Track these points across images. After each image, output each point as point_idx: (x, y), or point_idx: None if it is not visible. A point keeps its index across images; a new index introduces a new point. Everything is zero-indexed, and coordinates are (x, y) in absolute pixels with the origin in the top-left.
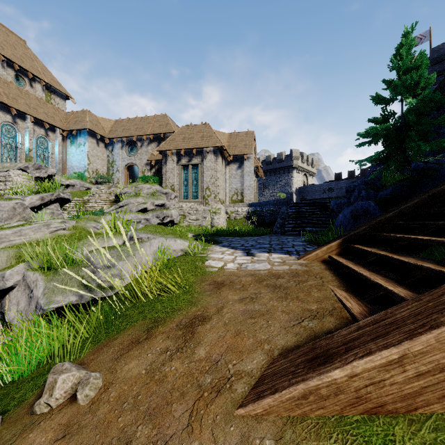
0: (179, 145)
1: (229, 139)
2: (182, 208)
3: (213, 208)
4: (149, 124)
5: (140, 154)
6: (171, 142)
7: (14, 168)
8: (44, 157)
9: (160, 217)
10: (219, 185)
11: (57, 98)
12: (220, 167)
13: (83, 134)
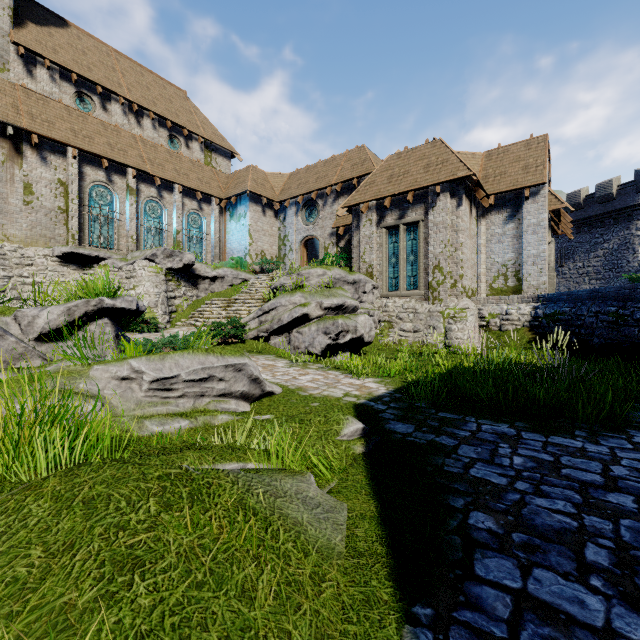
0: (381, 191)
1: (485, 163)
2: (386, 309)
3: (448, 309)
4: (336, 167)
5: (322, 218)
6: (367, 189)
7: (141, 258)
8: (197, 240)
9: (332, 332)
10: (463, 260)
11: (219, 158)
12: (464, 222)
13: (244, 200)
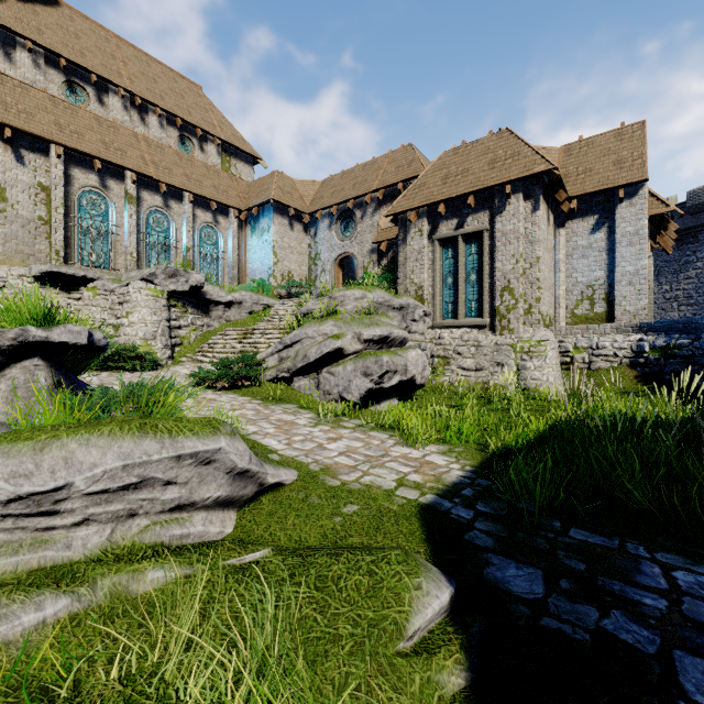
0: (434, 194)
1: (563, 160)
2: (441, 341)
3: (522, 341)
4: (378, 170)
5: (361, 232)
6: (416, 192)
7: (137, 278)
8: (212, 259)
9: (374, 373)
10: (540, 279)
11: (239, 163)
12: (541, 231)
13: (267, 212)
